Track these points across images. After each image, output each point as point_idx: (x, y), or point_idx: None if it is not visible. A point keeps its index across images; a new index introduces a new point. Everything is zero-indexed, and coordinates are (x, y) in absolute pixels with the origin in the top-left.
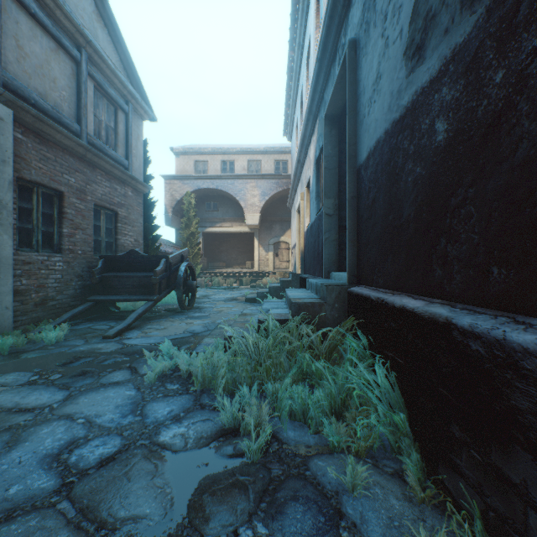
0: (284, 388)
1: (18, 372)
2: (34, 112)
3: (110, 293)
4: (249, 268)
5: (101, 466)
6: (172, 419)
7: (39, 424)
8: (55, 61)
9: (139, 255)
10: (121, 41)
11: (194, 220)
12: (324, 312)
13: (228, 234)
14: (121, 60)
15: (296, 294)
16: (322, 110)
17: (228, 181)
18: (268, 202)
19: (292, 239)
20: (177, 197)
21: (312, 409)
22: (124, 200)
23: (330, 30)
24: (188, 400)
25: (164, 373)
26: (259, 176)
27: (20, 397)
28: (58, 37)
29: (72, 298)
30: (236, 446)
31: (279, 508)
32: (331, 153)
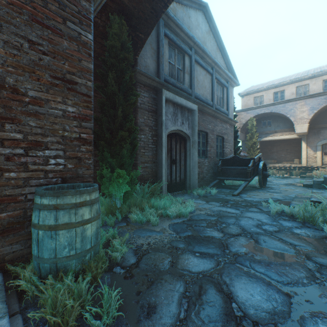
0: None
1: (214, 202)
2: (202, 104)
3: (224, 176)
4: (296, 163)
5: (276, 232)
6: (295, 227)
7: (241, 217)
8: (205, 79)
9: (238, 158)
10: (225, 54)
11: (254, 134)
12: None
13: (278, 140)
14: (224, 63)
15: None
16: None
17: (279, 105)
18: (316, 114)
19: None
20: (243, 122)
21: None
22: (226, 131)
23: None
24: (298, 223)
25: (276, 212)
26: (307, 96)
27: (224, 209)
28: (206, 68)
29: (210, 177)
30: None
31: None
32: None
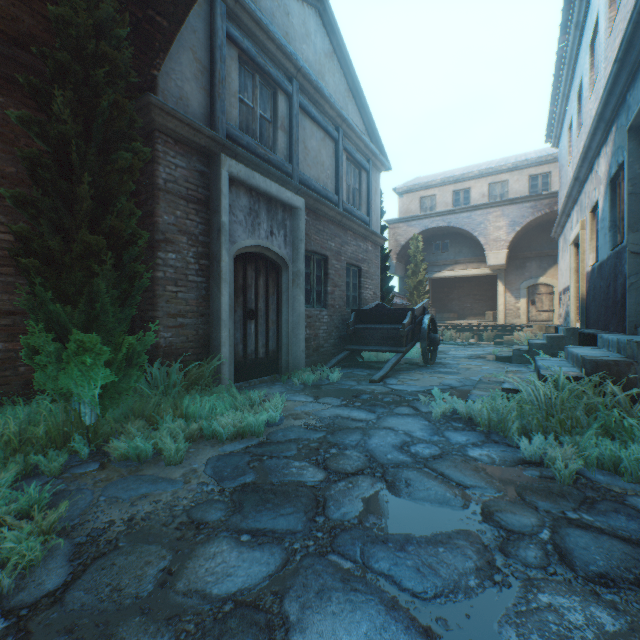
0: (588, 437)
1: (330, 398)
2: (315, 196)
3: (360, 343)
4: (489, 319)
5: (435, 458)
6: (472, 445)
7: (374, 429)
8: (323, 148)
9: (386, 308)
10: (364, 105)
11: (421, 265)
12: (633, 373)
13: (460, 278)
14: (363, 123)
15: (585, 351)
16: (622, 116)
17: (462, 215)
18: (519, 233)
19: (559, 281)
20: (401, 242)
21: (625, 459)
22: (365, 256)
23: (639, 25)
24: (479, 435)
25: (443, 414)
26: (506, 202)
27: (347, 412)
28: (325, 127)
29: (332, 346)
30: (541, 472)
31: (600, 512)
32: (638, 174)
